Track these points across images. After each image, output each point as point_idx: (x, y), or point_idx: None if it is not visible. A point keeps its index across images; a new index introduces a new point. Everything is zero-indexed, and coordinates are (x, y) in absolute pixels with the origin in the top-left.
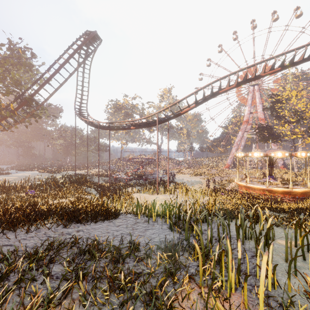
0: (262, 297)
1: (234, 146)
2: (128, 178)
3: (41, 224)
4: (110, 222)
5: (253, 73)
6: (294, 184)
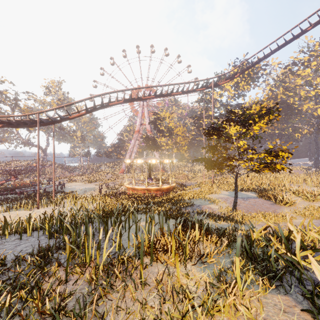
0: (105, 253)
1: (128, 152)
2: None
3: None
4: None
5: (136, 95)
6: (165, 182)
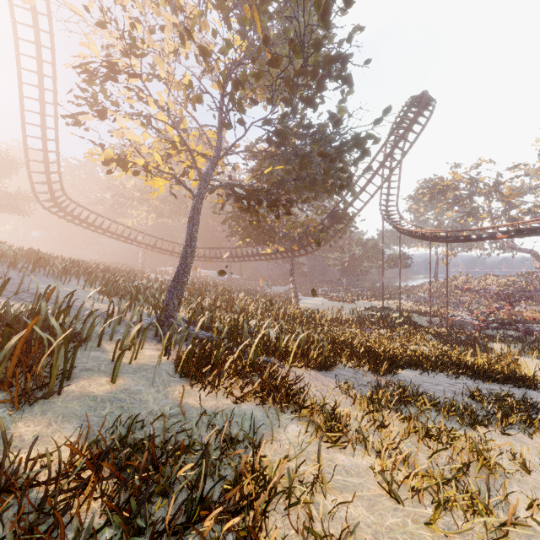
0: None
1: None
2: (481, 324)
3: (455, 372)
4: (539, 391)
5: None
6: None
